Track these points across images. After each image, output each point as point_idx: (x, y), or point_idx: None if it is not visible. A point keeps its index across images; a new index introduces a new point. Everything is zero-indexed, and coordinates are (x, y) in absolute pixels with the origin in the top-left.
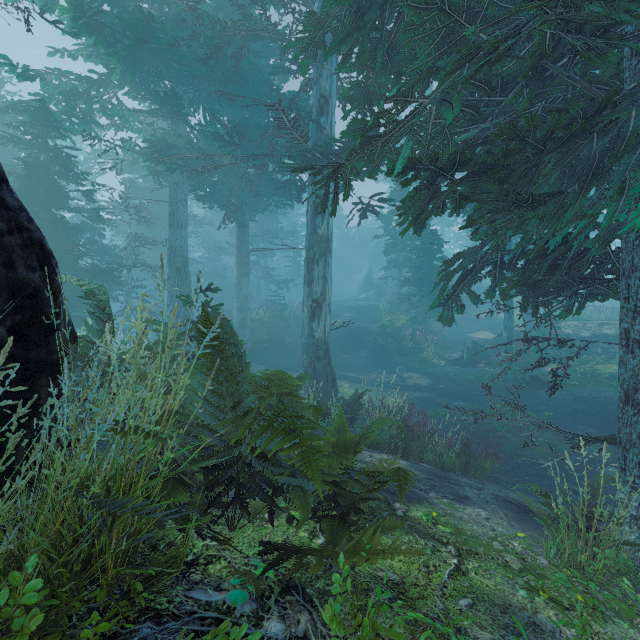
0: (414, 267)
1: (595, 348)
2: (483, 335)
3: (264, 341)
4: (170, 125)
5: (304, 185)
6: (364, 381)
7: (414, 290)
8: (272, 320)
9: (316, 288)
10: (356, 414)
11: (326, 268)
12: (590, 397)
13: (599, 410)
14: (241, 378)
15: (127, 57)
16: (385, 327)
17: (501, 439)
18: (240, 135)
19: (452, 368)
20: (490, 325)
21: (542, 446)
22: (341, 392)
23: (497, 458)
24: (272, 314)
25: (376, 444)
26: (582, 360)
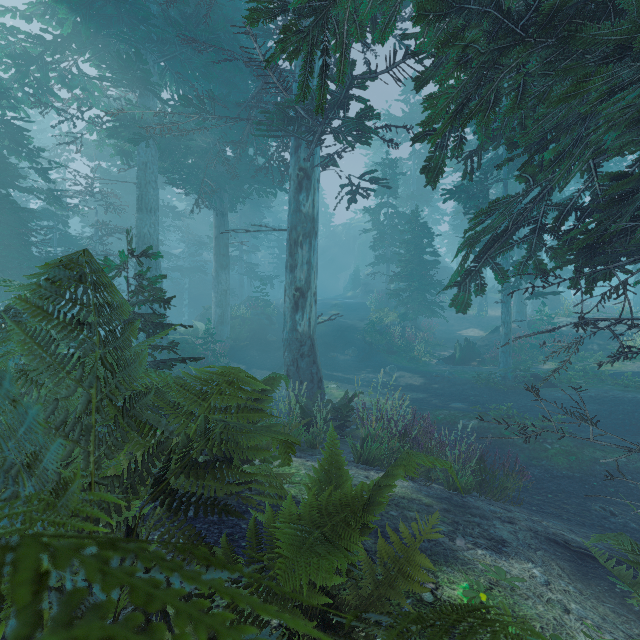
0: (404, 261)
1: (591, 345)
2: (473, 333)
3: (245, 339)
4: (138, 98)
5: (287, 166)
6: (353, 381)
7: (404, 285)
8: (254, 317)
9: (300, 275)
10: (346, 420)
11: (311, 252)
12: (598, 397)
13: (611, 411)
14: (8, 383)
15: (80, 7)
16: (374, 324)
17: (511, 446)
18: (213, 100)
19: (444, 367)
20: (479, 323)
21: (560, 455)
22: (328, 393)
23: (522, 476)
24: (254, 311)
25: (373, 460)
26: (579, 357)
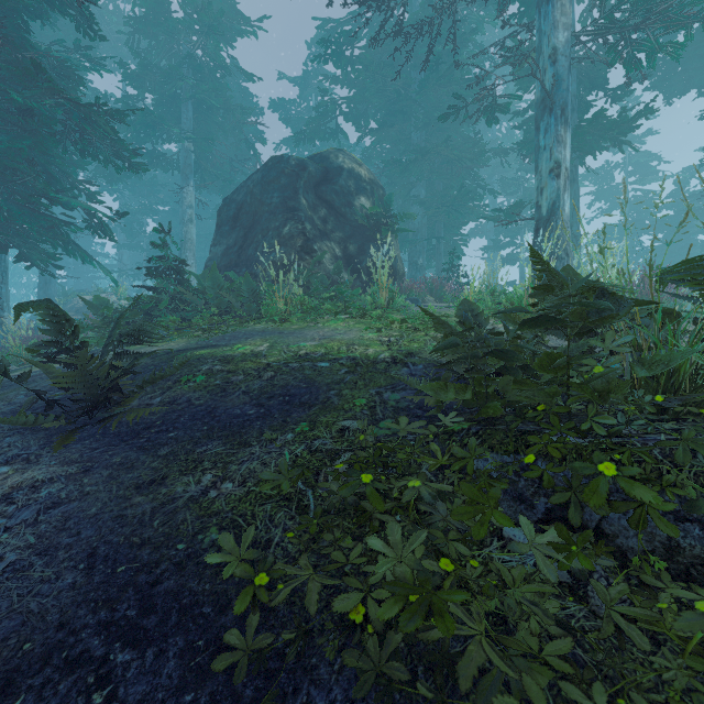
0: None
1: None
2: None
3: None
4: None
5: None
6: None
7: None
8: None
9: None
10: None
11: None
12: None
13: None
14: None
15: None
16: None
17: None
18: None
19: None
20: None
21: None
22: None
23: None
24: None
25: None
26: None
